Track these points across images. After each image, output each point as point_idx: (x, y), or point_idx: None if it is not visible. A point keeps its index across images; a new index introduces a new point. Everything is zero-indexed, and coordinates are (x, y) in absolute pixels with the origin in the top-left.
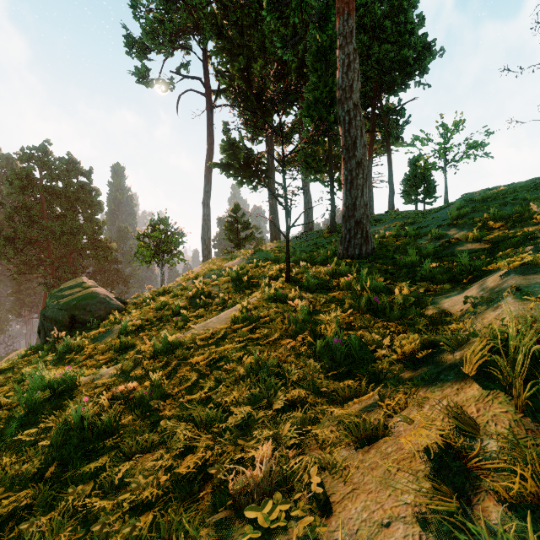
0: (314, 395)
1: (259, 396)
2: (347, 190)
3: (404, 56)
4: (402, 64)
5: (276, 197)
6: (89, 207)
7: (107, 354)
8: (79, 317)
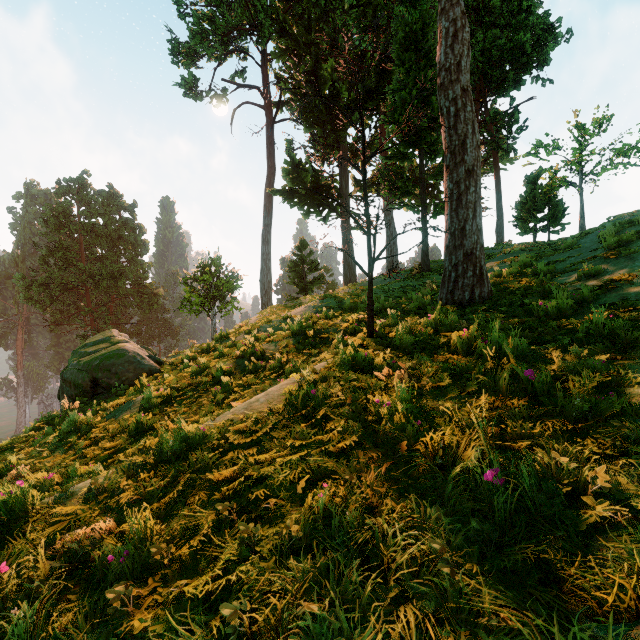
0: (460, 634)
1: (327, 618)
2: (452, 210)
3: (519, 42)
4: (515, 53)
5: (353, 218)
6: (133, 247)
7: (118, 439)
8: (103, 381)
